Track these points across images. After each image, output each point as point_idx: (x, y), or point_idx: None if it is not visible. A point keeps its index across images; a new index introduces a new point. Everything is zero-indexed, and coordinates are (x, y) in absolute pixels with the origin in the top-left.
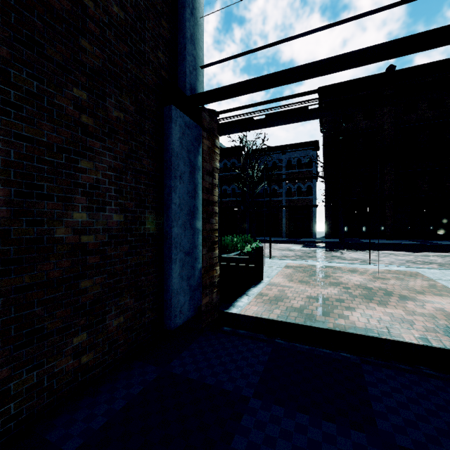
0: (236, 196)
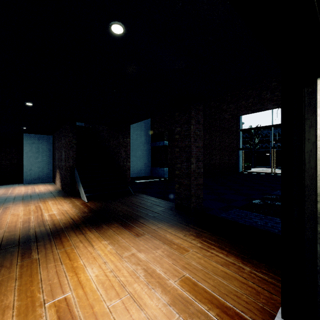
0: (247, 149)
